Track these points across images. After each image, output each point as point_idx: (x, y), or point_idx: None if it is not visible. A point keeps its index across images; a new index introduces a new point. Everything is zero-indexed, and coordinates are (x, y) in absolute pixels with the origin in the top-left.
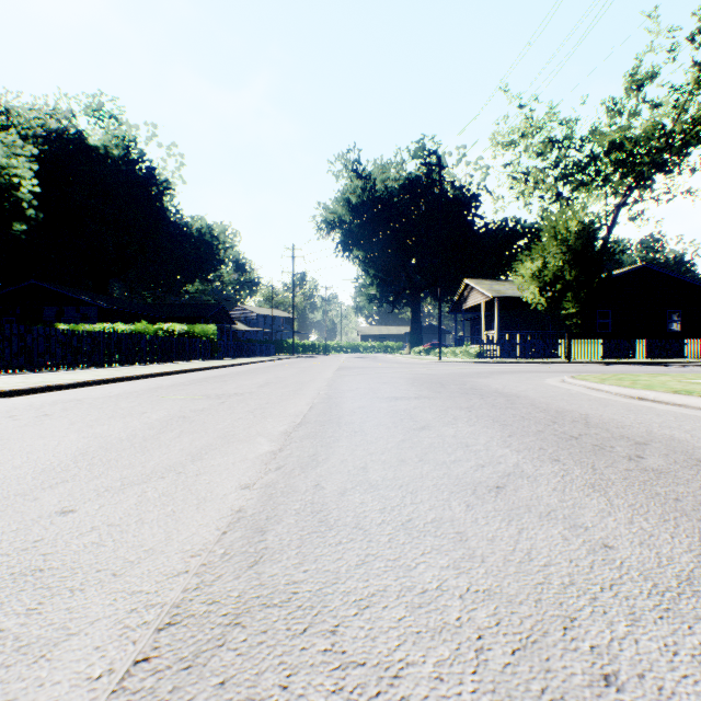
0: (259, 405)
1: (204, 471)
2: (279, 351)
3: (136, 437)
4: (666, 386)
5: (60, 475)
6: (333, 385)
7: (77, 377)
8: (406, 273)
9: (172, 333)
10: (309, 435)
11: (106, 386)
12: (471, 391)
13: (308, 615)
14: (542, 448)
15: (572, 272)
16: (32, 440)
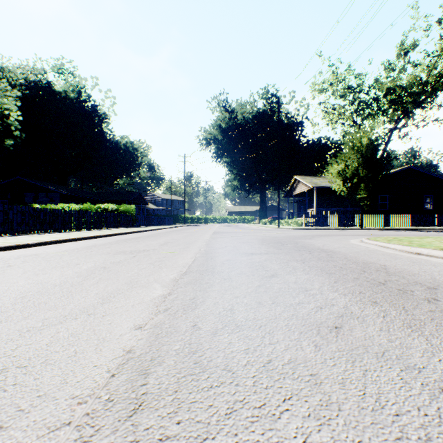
0: (158, 259)
1: (109, 313)
2: (176, 221)
3: (66, 283)
4: (433, 245)
5: None
6: (210, 244)
7: (40, 239)
8: (257, 172)
9: (107, 210)
10: (191, 281)
11: (59, 244)
12: (302, 248)
13: None
14: (361, 292)
15: (364, 170)
16: None
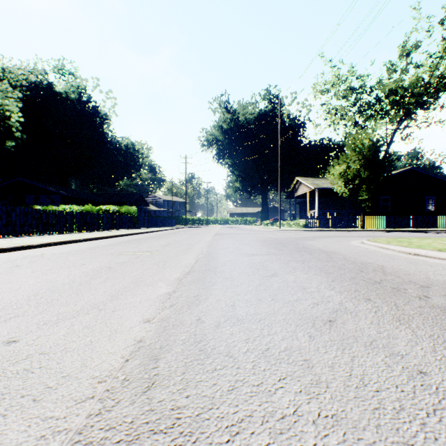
0: (161, 259)
1: (118, 308)
2: (177, 223)
3: (74, 282)
4: (431, 246)
5: (14, 312)
6: (211, 245)
7: (43, 240)
8: (259, 173)
9: (108, 212)
10: (194, 280)
11: (62, 246)
12: (302, 249)
13: (188, 442)
14: (357, 290)
15: (365, 172)
16: (2, 284)
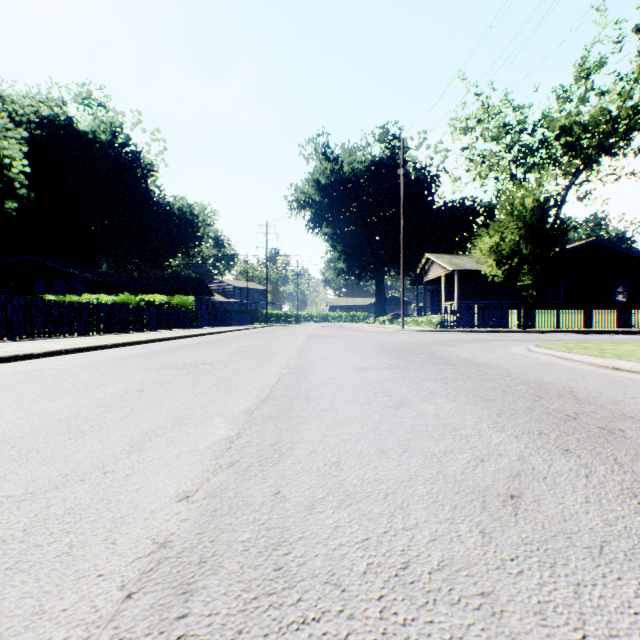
0: (225, 376)
1: (138, 469)
2: (254, 320)
3: (77, 417)
4: (637, 355)
5: None
6: (303, 353)
7: (51, 346)
8: (371, 248)
9: (153, 304)
10: (273, 414)
11: (79, 354)
12: (441, 360)
13: None
14: (542, 432)
15: (528, 246)
16: None
